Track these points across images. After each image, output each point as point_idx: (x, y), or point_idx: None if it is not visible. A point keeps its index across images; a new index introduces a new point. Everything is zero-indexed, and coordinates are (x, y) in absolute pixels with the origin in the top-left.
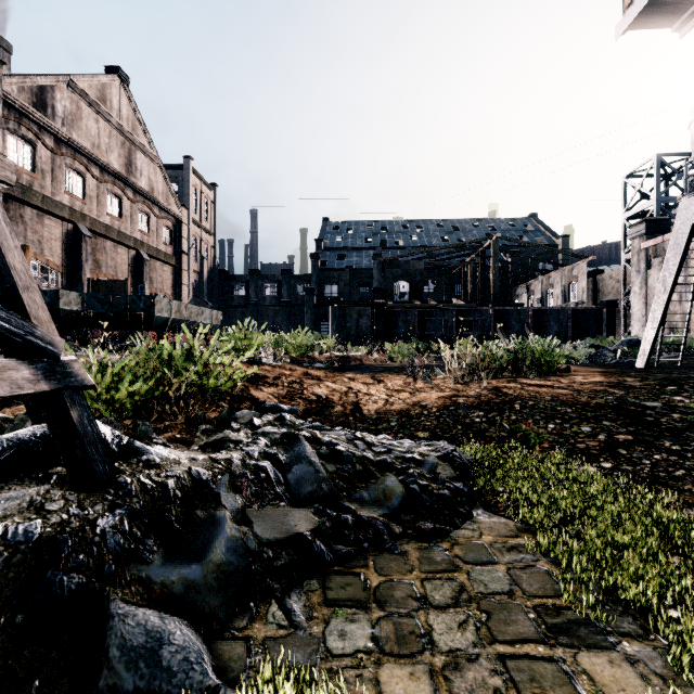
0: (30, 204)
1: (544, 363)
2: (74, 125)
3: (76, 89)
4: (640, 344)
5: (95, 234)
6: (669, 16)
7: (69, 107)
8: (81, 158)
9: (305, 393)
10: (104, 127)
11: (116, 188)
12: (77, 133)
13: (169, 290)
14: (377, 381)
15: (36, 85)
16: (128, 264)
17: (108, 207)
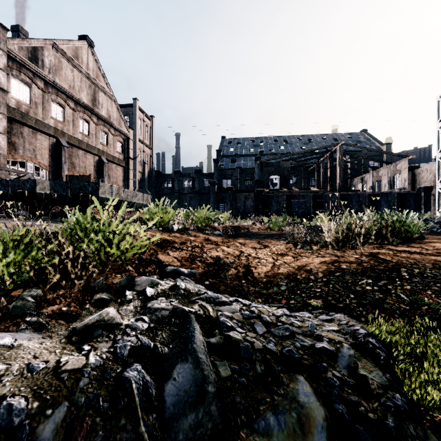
0: (27, 125)
1: (404, 232)
2: (57, 73)
3: (58, 49)
4: None
5: (72, 146)
6: None
7: (54, 61)
8: (62, 95)
9: (204, 256)
10: (77, 75)
11: (85, 115)
12: (59, 79)
13: (121, 182)
14: (263, 246)
15: (31, 45)
16: (93, 165)
17: (81, 128)
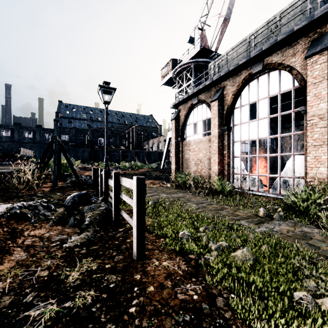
0: None
1: (137, 167)
2: None
3: None
4: (169, 163)
5: None
6: (170, 85)
7: None
8: None
9: (83, 174)
10: None
11: None
12: None
13: None
14: None
15: None
16: None
17: None
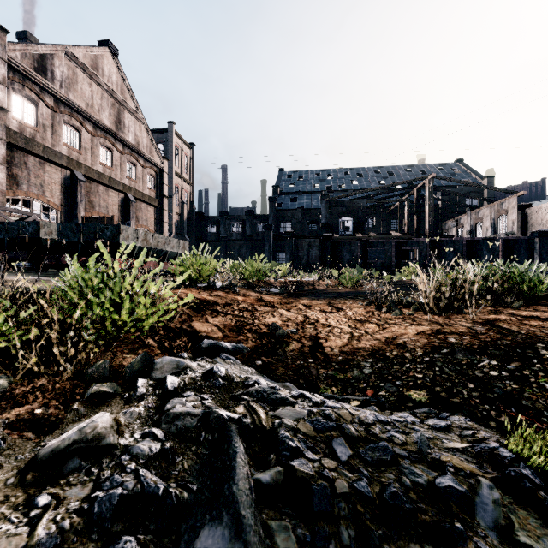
0: (33, 153)
1: (526, 290)
2: (70, 87)
3: (72, 57)
4: None
5: (90, 180)
6: None
7: (67, 73)
8: (77, 116)
9: (256, 323)
10: (97, 90)
11: (107, 141)
12: (73, 95)
13: (153, 226)
14: (335, 308)
15: (37, 52)
16: (118, 204)
17: (101, 158)
